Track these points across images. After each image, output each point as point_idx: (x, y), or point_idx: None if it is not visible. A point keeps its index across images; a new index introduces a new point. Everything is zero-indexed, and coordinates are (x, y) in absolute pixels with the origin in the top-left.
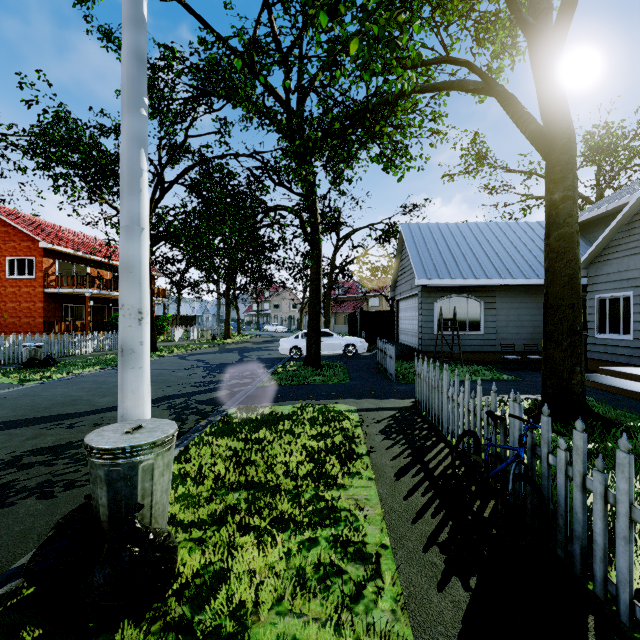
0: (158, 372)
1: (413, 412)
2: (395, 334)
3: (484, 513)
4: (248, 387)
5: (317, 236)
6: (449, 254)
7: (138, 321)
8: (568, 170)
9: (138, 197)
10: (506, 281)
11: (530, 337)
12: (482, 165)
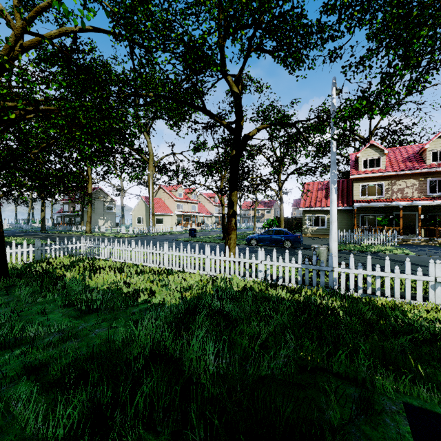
0: None
1: None
2: None
3: None
4: None
5: None
6: None
7: (331, 224)
8: None
9: (331, 195)
10: None
11: None
12: None
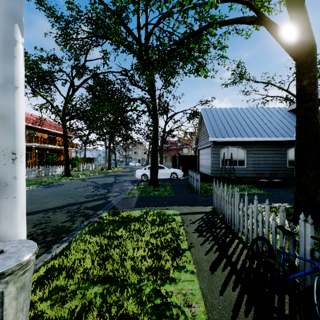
0: (67, 189)
1: (213, 215)
2: (197, 167)
3: (285, 310)
4: (116, 198)
5: (156, 112)
6: (227, 124)
7: (12, 160)
8: (312, 66)
9: (12, 61)
10: (259, 138)
11: (271, 169)
12: (243, 78)
